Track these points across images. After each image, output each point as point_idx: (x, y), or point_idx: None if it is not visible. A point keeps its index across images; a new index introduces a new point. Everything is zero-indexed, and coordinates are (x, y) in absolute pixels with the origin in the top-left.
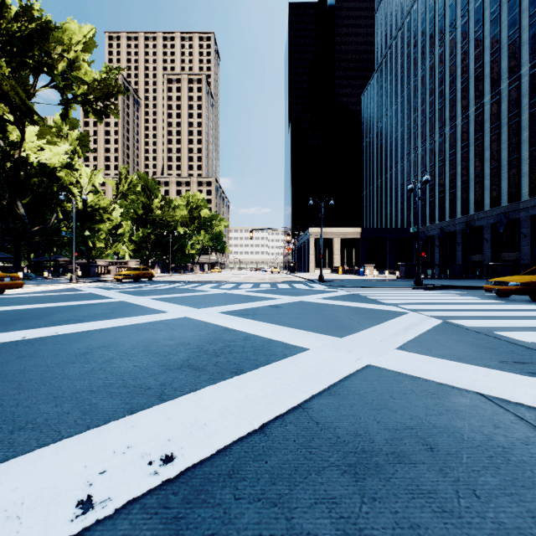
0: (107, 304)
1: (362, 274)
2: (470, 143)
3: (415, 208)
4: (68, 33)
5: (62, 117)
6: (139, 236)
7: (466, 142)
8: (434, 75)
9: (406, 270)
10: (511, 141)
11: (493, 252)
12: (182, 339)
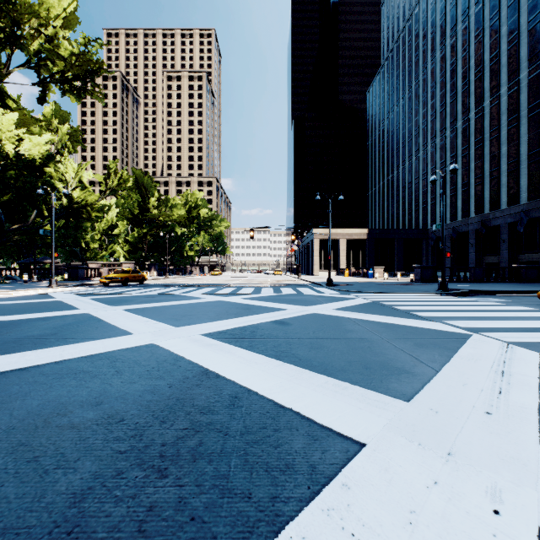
0: (61, 318)
1: (371, 276)
2: (485, 138)
3: (424, 208)
4: (45, 5)
5: (39, 101)
6: (134, 237)
7: (481, 137)
8: (445, 68)
9: (422, 273)
10: (531, 134)
11: (511, 253)
12: (117, 404)
